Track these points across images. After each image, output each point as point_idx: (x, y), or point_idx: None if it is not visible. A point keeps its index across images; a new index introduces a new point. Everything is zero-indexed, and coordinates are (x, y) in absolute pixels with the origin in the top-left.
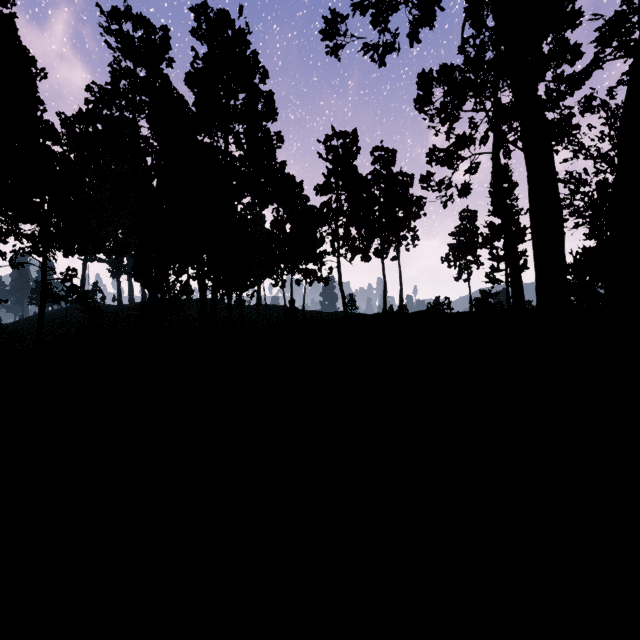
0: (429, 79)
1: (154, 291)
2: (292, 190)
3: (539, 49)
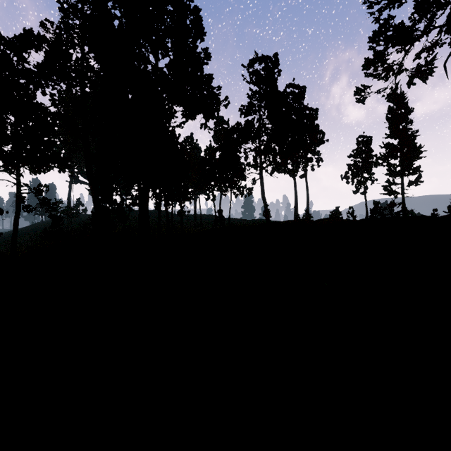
0: None
1: (98, 201)
2: (218, 100)
3: None
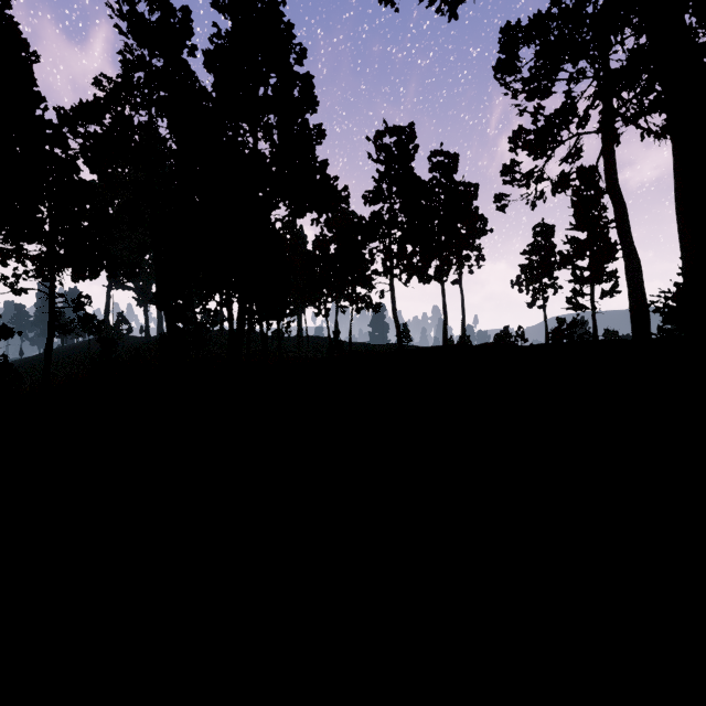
0: (516, 34)
1: (172, 320)
2: (335, 194)
3: None
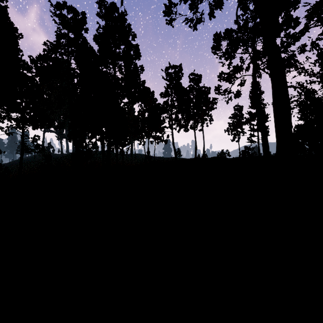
0: (219, 36)
1: (78, 147)
2: (148, 95)
3: (277, 20)
